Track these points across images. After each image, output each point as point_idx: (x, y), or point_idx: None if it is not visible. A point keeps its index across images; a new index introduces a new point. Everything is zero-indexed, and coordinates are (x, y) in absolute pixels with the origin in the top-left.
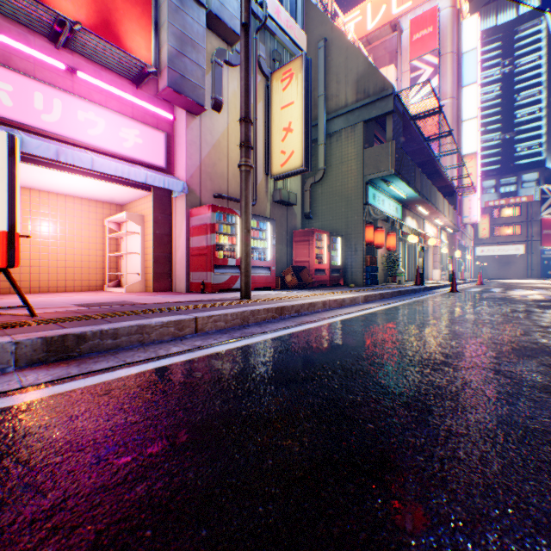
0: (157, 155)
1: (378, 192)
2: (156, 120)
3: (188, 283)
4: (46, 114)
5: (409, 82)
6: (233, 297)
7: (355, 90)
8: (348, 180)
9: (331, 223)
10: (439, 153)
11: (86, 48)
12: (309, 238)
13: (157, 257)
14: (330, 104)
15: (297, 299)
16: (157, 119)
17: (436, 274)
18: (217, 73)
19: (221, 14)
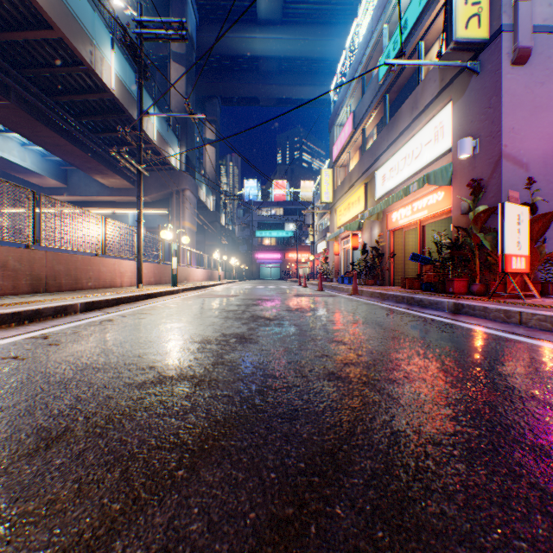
0: None
1: None
2: None
3: None
4: None
5: None
6: None
7: None
8: None
9: None
10: None
11: None
12: None
13: None
14: None
15: None
16: None
17: None
18: None
19: None
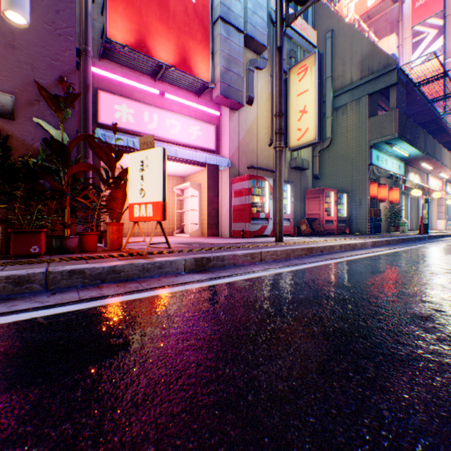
0: (210, 142)
1: (381, 153)
2: (209, 118)
3: (231, 231)
4: (150, 124)
5: (411, 46)
6: (268, 241)
7: (359, 69)
8: (352, 145)
9: (337, 182)
10: (444, 112)
11: (171, 78)
12: (319, 195)
13: (209, 213)
14: (336, 83)
15: (318, 242)
16: (209, 116)
17: (440, 224)
18: (250, 77)
19: (253, 34)
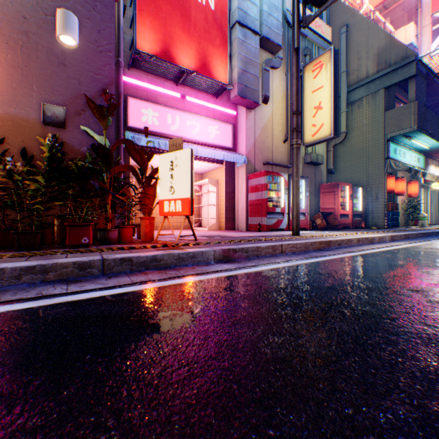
0: (227, 140)
1: (398, 146)
2: (226, 117)
3: (247, 225)
4: (172, 125)
5: (430, 34)
6: (285, 234)
7: (375, 63)
8: (368, 139)
9: (352, 176)
10: None
11: (191, 82)
12: (334, 189)
13: (226, 207)
14: (351, 78)
15: (335, 236)
16: (226, 116)
17: None
18: (265, 77)
19: (269, 35)
